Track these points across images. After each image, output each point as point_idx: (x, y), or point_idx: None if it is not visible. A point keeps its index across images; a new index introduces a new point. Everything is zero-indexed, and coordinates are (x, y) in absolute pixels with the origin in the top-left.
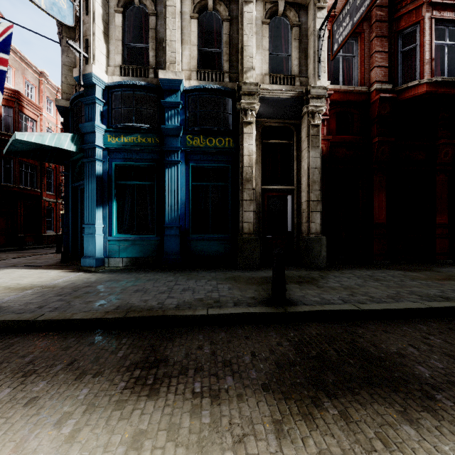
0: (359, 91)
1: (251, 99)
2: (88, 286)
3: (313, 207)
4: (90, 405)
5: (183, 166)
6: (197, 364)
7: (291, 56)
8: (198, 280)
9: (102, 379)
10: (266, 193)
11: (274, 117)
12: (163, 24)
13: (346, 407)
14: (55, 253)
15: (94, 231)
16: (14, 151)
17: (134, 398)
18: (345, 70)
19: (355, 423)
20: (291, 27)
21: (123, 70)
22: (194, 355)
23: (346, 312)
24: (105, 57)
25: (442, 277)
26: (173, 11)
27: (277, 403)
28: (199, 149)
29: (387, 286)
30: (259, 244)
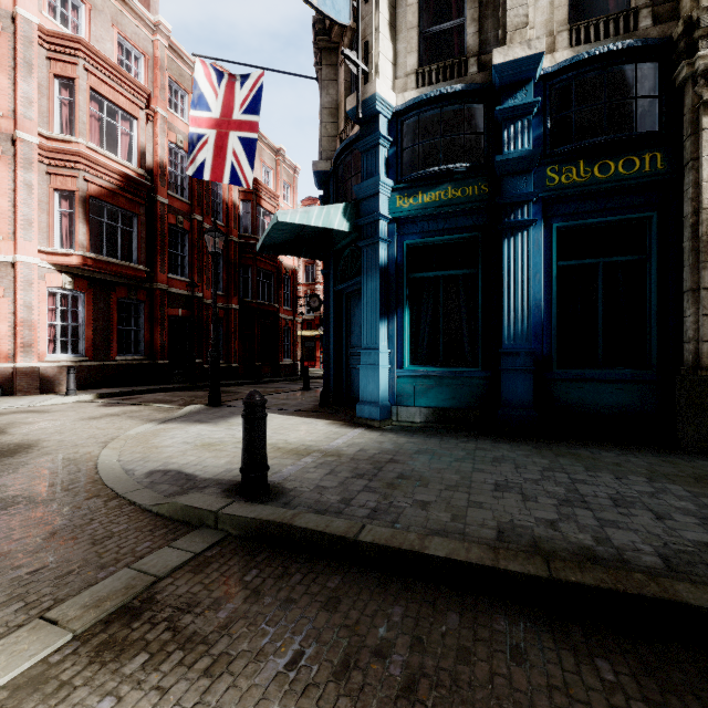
0: None
1: None
2: (393, 461)
3: None
4: None
5: (537, 231)
6: None
7: None
8: (619, 475)
9: None
10: None
11: None
12: None
13: None
14: (301, 390)
15: (377, 360)
16: (267, 246)
17: None
18: None
19: None
20: None
21: (420, 76)
22: None
23: None
24: (391, 65)
25: None
26: None
27: None
28: (576, 190)
29: None
30: None
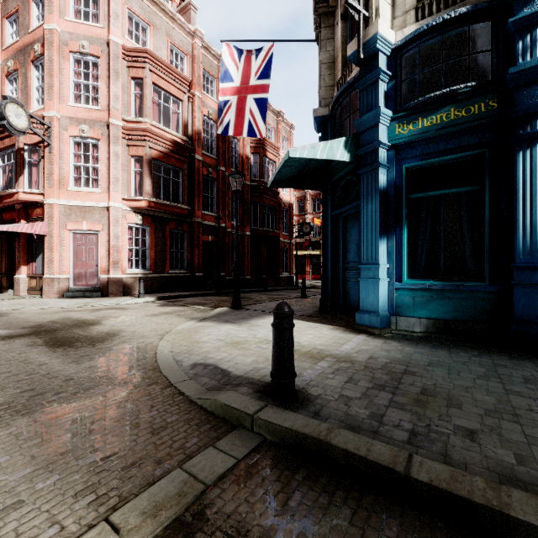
0: None
1: None
2: (409, 373)
3: None
4: None
5: None
6: None
7: None
8: None
9: None
10: None
11: None
12: None
13: None
14: (300, 298)
15: (377, 274)
16: (277, 182)
17: None
18: None
19: None
20: None
21: (420, 10)
22: None
23: None
24: (389, 7)
25: None
26: None
27: None
28: None
29: None
30: None
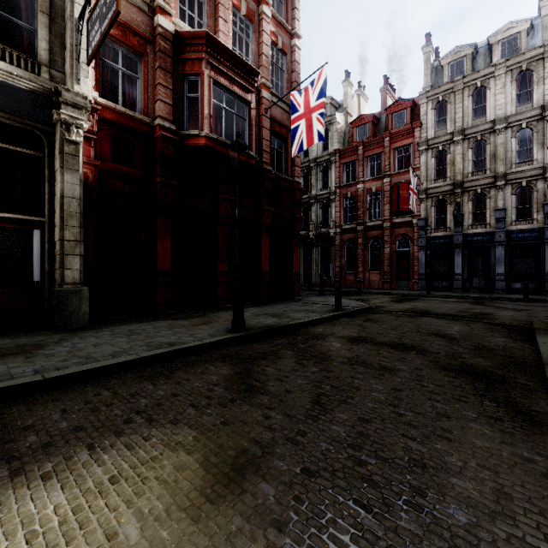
0: (141, 120)
1: None
2: None
3: (68, 249)
4: None
5: None
6: None
7: (38, 33)
8: None
9: None
10: None
11: (0, 109)
12: None
13: None
14: None
15: None
16: None
17: None
18: (127, 89)
19: None
20: None
21: None
22: None
23: (17, 387)
24: None
25: (202, 322)
26: None
27: None
28: None
29: (130, 341)
30: None
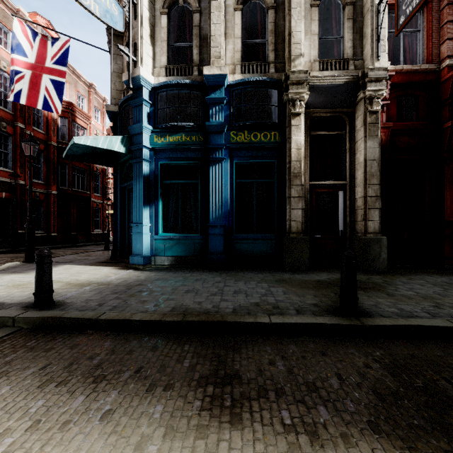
0: (426, 69)
1: (299, 89)
2: (140, 285)
3: (370, 204)
4: (168, 428)
5: (226, 163)
6: (275, 384)
7: (344, 38)
8: (247, 282)
9: (174, 395)
10: (315, 189)
11: (323, 107)
12: (206, 20)
13: None
14: (103, 250)
15: (142, 230)
16: (71, 156)
17: (215, 424)
18: (407, 48)
19: None
20: (343, 6)
21: (168, 70)
22: (268, 371)
23: (441, 329)
24: (151, 59)
25: None
26: (217, 4)
27: None
28: (243, 145)
29: None
30: (308, 245)
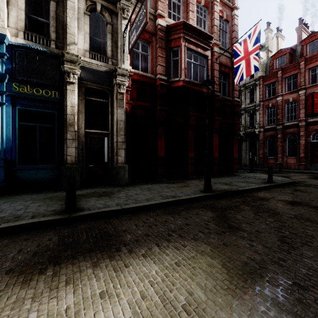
0: (150, 77)
1: (73, 66)
2: None
3: (120, 146)
4: None
5: (8, 108)
6: None
7: (107, 43)
8: (15, 202)
9: None
10: (89, 134)
11: (93, 82)
12: None
13: (62, 268)
14: None
15: None
16: None
17: None
18: (143, 62)
19: (58, 276)
20: (106, 23)
21: None
22: None
23: (113, 211)
24: None
25: (183, 186)
26: None
27: (9, 279)
28: (26, 96)
29: (151, 193)
30: (79, 171)
